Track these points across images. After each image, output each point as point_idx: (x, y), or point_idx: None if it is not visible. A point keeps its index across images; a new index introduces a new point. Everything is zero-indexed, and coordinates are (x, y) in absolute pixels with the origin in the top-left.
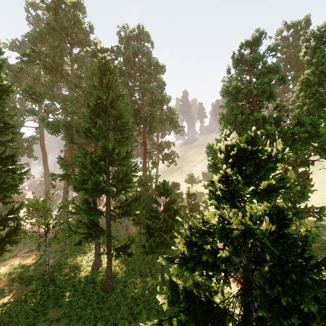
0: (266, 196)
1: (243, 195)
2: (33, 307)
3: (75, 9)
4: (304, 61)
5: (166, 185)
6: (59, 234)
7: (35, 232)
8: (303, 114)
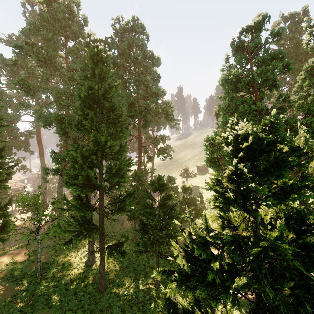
0: (284, 198)
1: (259, 198)
2: (22, 309)
3: (69, 1)
4: (309, 49)
5: (162, 180)
6: (51, 230)
7: (27, 227)
8: (313, 103)
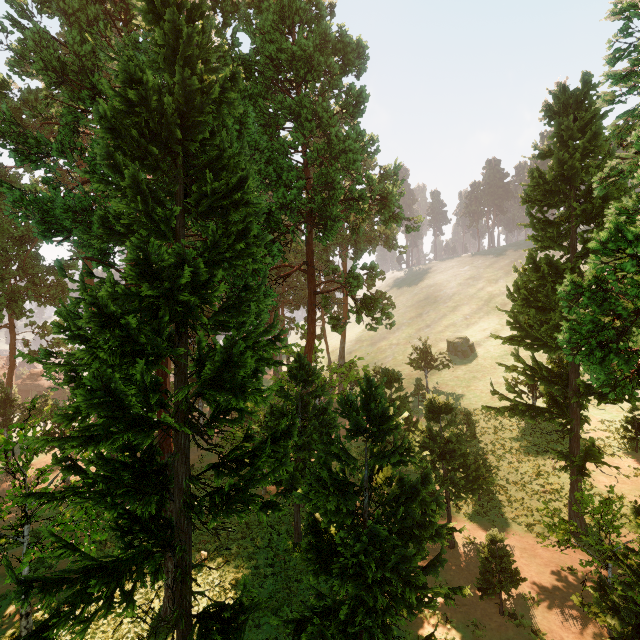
0: None
1: None
2: None
3: None
4: None
5: (377, 395)
6: None
7: None
8: None
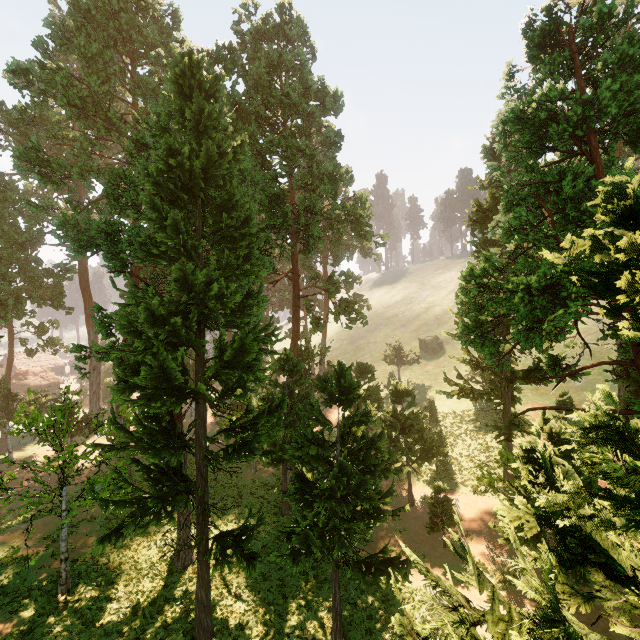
0: None
1: None
2: None
3: None
4: None
5: (346, 375)
6: None
7: (38, 481)
8: None
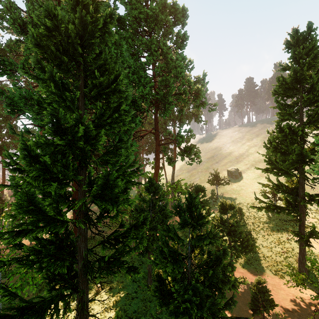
0: None
1: None
2: None
3: None
4: None
5: (195, 203)
6: (11, 279)
7: None
8: None
